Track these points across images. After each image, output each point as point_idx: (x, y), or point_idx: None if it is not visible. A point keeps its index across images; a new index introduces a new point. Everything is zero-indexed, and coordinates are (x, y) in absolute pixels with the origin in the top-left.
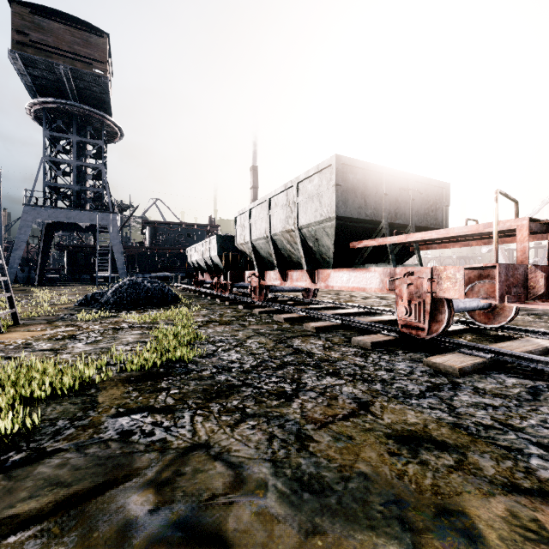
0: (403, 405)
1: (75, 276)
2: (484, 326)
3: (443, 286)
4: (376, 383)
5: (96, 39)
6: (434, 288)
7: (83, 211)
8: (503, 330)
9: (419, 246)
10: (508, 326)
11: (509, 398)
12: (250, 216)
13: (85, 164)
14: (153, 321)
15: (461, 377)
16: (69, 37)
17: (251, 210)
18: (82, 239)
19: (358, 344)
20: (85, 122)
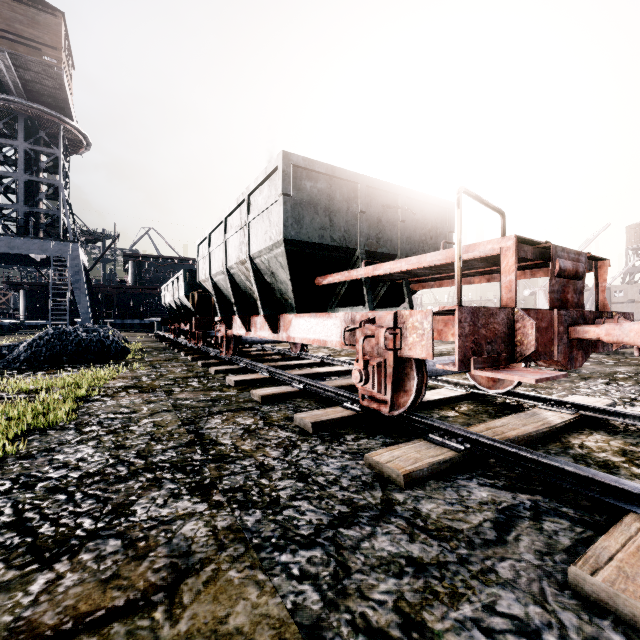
0: (256, 570)
1: (32, 322)
2: (487, 391)
3: (409, 339)
4: (255, 510)
5: (46, 18)
6: (398, 343)
7: (32, 239)
8: (510, 397)
9: (414, 284)
10: (515, 391)
11: (458, 539)
12: (209, 244)
13: (36, 179)
14: (38, 388)
15: (406, 490)
16: (7, 12)
17: (211, 236)
18: (44, 276)
19: (299, 424)
20: (39, 126)
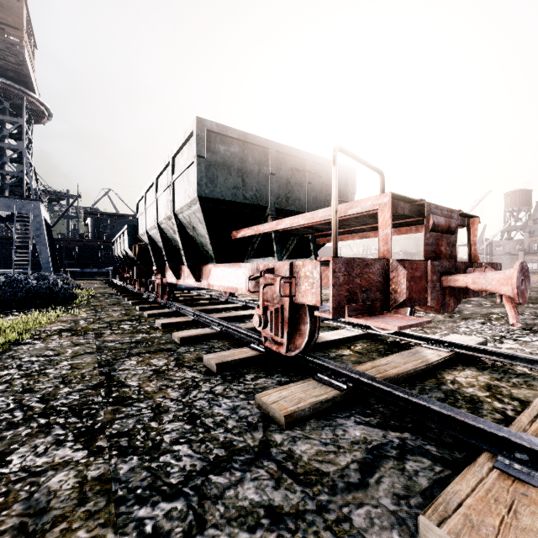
0: (108, 528)
1: None
2: (380, 331)
3: (302, 287)
4: (132, 457)
5: (9, 2)
6: (293, 290)
7: None
8: (399, 337)
9: (321, 238)
10: (403, 332)
11: (322, 484)
12: (145, 202)
13: (1, 144)
14: None
15: (286, 430)
16: None
17: (147, 195)
18: (12, 230)
19: (207, 364)
20: (4, 97)
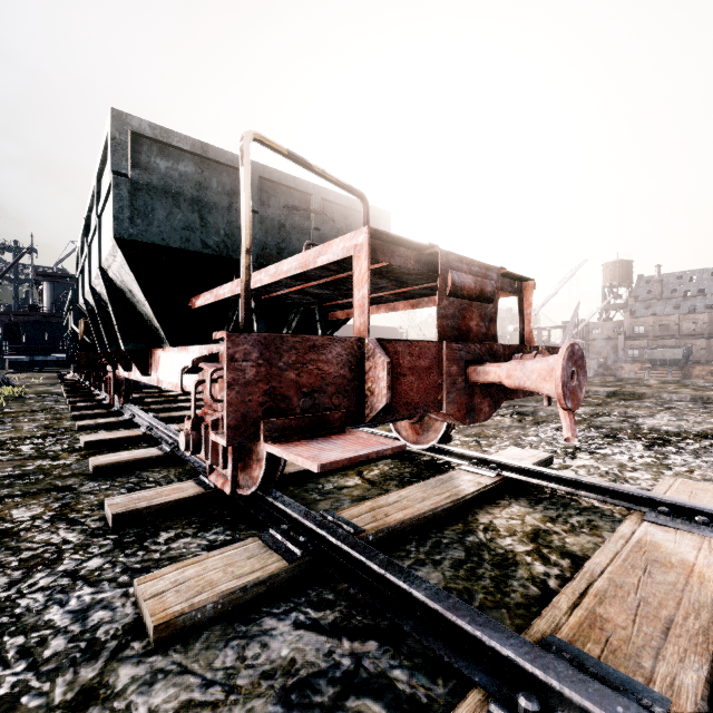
0: None
1: None
2: (411, 446)
3: None
4: None
5: None
6: None
7: None
8: (434, 454)
9: (338, 311)
10: (440, 447)
11: None
12: (81, 253)
13: None
14: None
15: (153, 655)
16: None
17: (84, 242)
18: None
19: (106, 515)
20: None
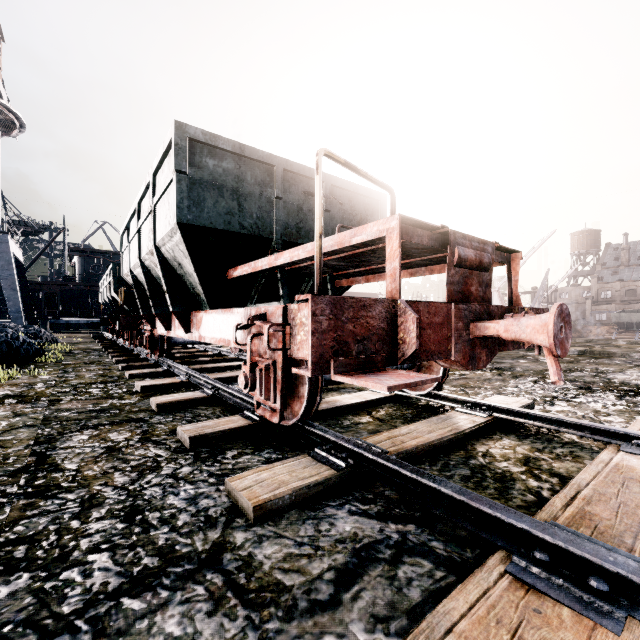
0: None
1: None
2: (410, 393)
3: (298, 337)
4: (21, 575)
5: None
6: (288, 342)
7: None
8: (431, 399)
9: (343, 279)
10: (436, 393)
11: (278, 604)
12: (128, 233)
13: None
14: None
15: (254, 526)
16: None
17: (130, 224)
18: None
19: (181, 438)
20: None
